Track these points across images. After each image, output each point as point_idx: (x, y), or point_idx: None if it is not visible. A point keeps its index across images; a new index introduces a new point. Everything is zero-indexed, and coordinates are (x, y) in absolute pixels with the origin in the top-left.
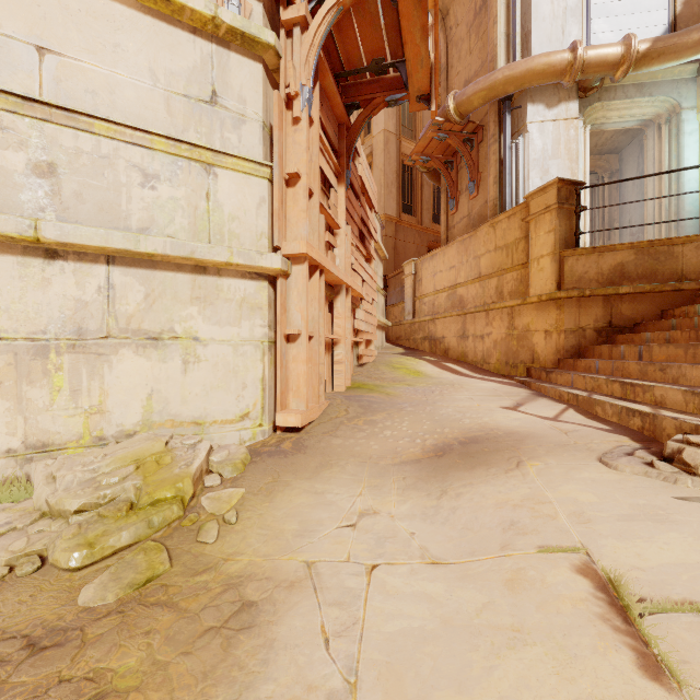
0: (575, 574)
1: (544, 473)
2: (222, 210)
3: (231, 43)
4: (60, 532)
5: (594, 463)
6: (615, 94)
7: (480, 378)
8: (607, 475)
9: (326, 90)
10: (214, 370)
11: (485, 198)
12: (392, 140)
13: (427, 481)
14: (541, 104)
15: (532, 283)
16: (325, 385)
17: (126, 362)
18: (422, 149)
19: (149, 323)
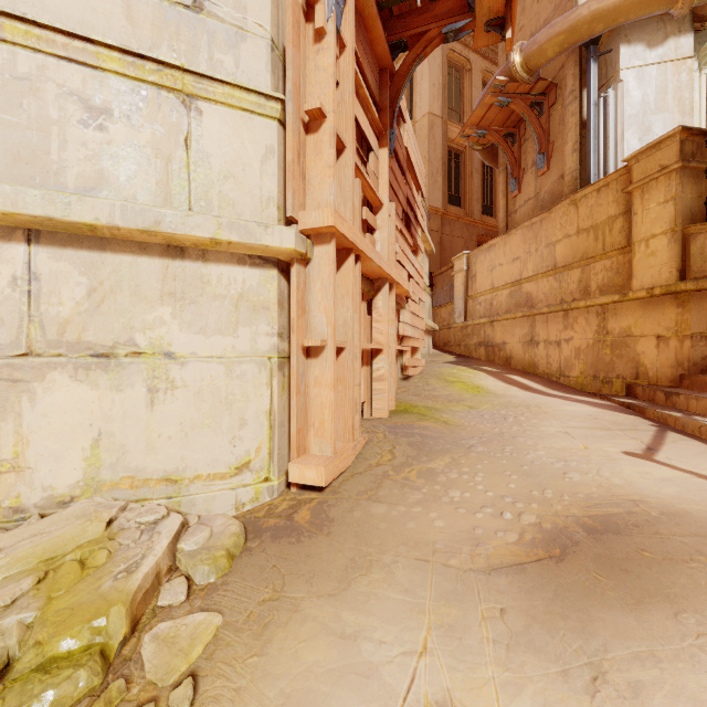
0: None
1: None
2: (209, 164)
3: None
4: None
5: None
6: None
7: (562, 398)
8: None
9: (363, 14)
10: (197, 400)
11: (559, 172)
12: (437, 124)
13: (550, 628)
14: (640, 44)
15: (636, 273)
16: (362, 408)
17: (58, 392)
18: (478, 120)
19: (95, 331)
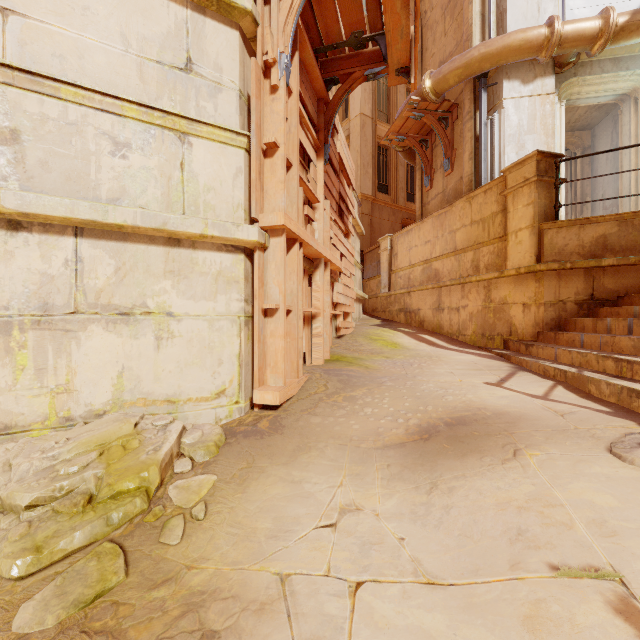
0: (613, 614)
1: (547, 465)
2: (197, 180)
3: (206, 8)
4: (8, 531)
5: (604, 454)
6: (591, 69)
7: (457, 351)
8: (623, 470)
9: (305, 62)
10: (189, 346)
11: (459, 174)
12: (368, 123)
13: (413, 470)
14: (517, 80)
15: (509, 256)
16: (304, 358)
17: (95, 339)
18: (398, 128)
19: (119, 297)
